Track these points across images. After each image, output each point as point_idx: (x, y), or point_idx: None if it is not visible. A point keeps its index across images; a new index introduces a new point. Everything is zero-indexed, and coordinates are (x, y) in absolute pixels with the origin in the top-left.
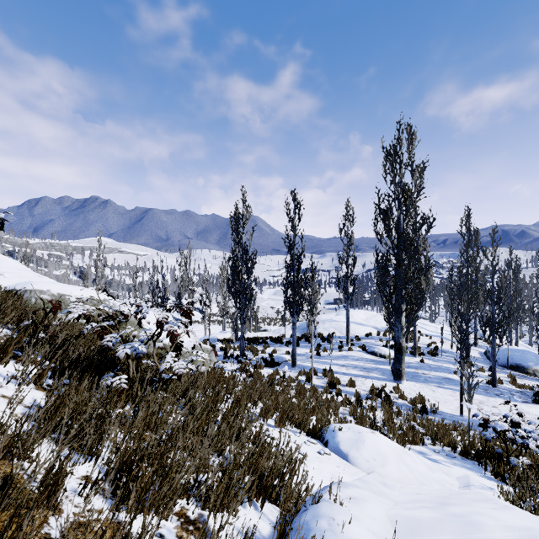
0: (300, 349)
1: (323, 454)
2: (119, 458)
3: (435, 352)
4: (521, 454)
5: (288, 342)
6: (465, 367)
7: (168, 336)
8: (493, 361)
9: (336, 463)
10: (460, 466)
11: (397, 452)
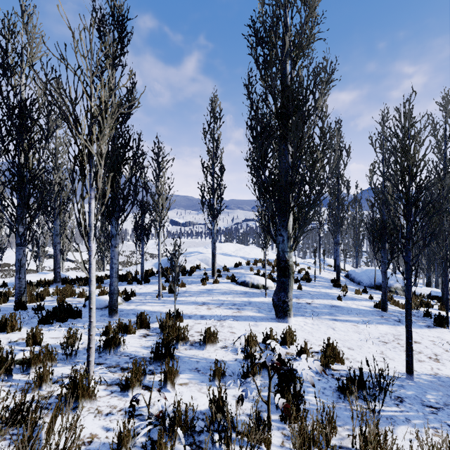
0: (148, 286)
1: None
2: None
3: (309, 277)
4: None
5: (133, 278)
6: None
7: None
8: (384, 279)
9: None
10: None
11: None
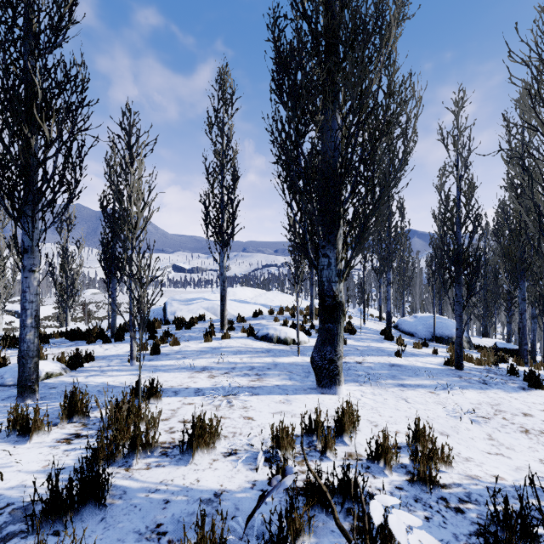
0: (120, 345)
1: None
2: None
3: (353, 328)
4: None
5: (98, 334)
6: None
7: None
8: (459, 325)
9: None
10: None
11: None
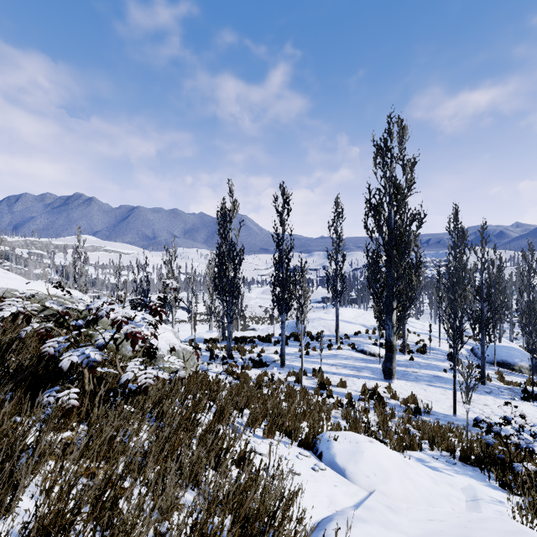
0: (288, 348)
1: (318, 470)
2: (37, 520)
3: (424, 350)
4: (520, 456)
5: (276, 341)
6: (463, 367)
7: (128, 339)
8: (482, 358)
9: (333, 481)
10: (462, 475)
11: (399, 464)
